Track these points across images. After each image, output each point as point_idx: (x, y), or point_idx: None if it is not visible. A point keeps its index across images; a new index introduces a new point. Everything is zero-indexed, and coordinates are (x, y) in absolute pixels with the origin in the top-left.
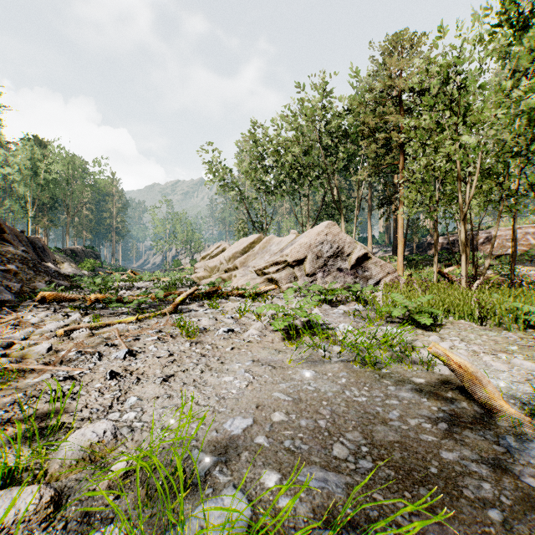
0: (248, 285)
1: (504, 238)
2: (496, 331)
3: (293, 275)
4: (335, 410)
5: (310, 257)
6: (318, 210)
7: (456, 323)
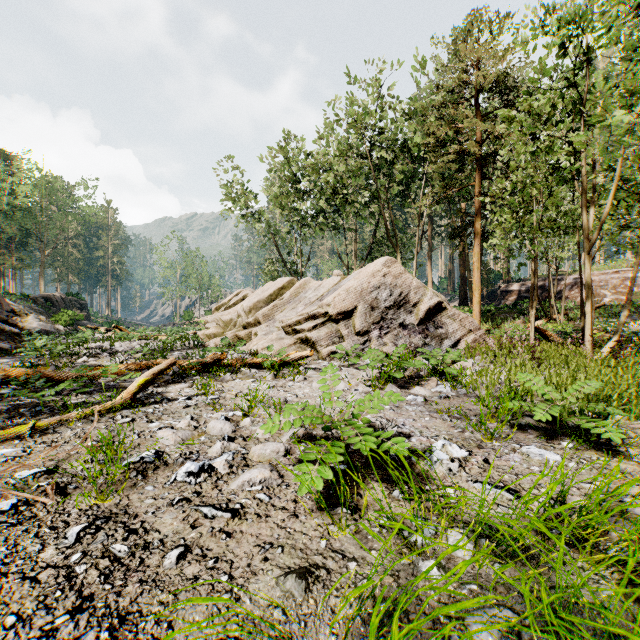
0: (270, 350)
1: (598, 285)
2: None
3: (338, 333)
4: None
5: (361, 308)
6: (368, 248)
7: (636, 427)
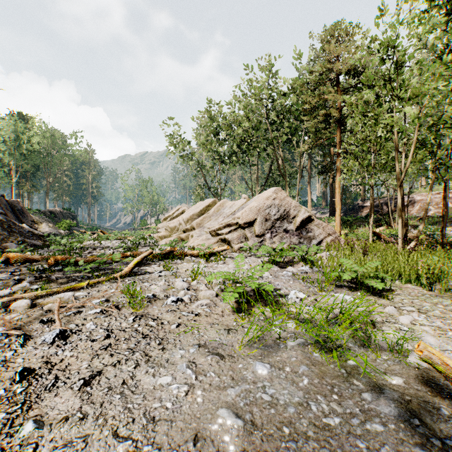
0: (203, 246)
1: (425, 202)
2: (448, 298)
3: (244, 236)
4: (302, 447)
5: (259, 220)
6: (266, 177)
7: (404, 287)
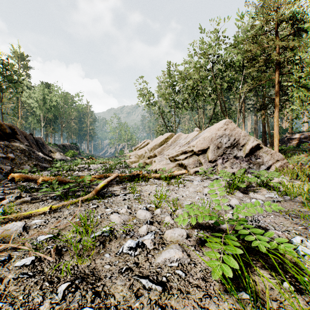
0: (164, 169)
1: None
2: None
3: (198, 161)
4: None
5: (212, 148)
6: (210, 117)
7: None
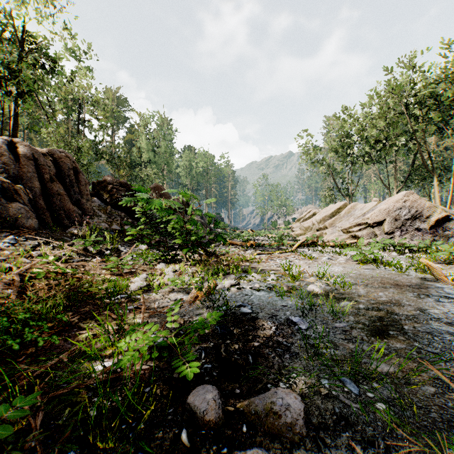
0: (336, 239)
1: None
2: None
3: (373, 233)
4: (374, 276)
5: (388, 220)
6: (407, 173)
7: None
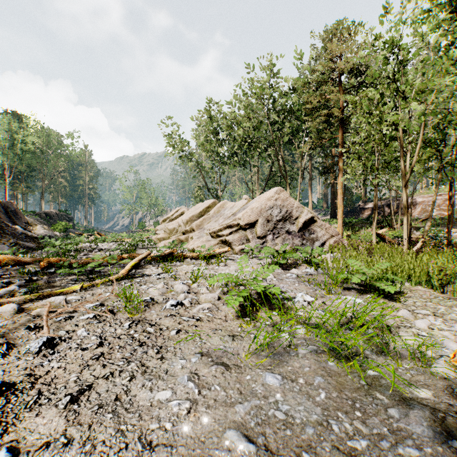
0: (203, 247)
1: (427, 204)
2: None
3: (245, 237)
4: None
5: (261, 221)
6: (266, 178)
7: (414, 289)
